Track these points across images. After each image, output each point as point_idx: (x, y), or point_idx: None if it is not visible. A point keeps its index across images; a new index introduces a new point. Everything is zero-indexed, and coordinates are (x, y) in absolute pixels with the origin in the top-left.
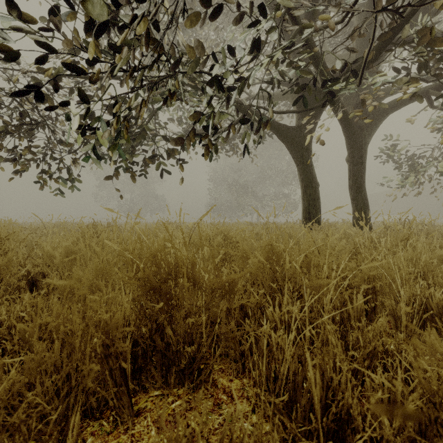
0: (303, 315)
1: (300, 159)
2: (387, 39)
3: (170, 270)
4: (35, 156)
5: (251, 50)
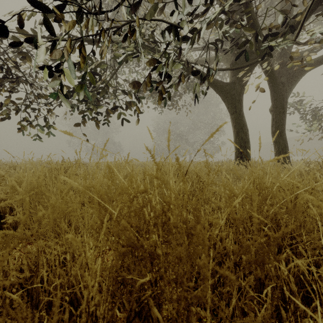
0: (321, 272)
1: (234, 109)
2: (319, 0)
3: (158, 222)
4: (15, 105)
5: (206, 2)
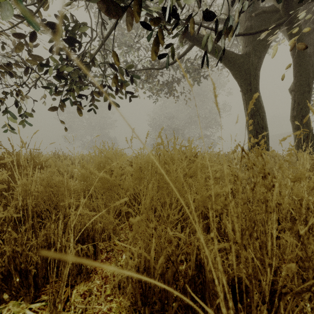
0: None
1: (248, 87)
2: None
3: None
4: None
5: None
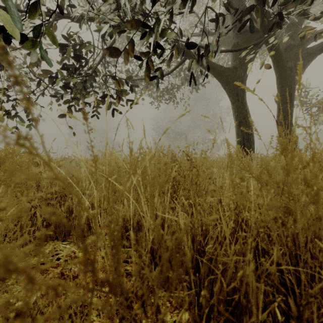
0: None
1: (235, 97)
2: None
3: None
4: None
5: None
